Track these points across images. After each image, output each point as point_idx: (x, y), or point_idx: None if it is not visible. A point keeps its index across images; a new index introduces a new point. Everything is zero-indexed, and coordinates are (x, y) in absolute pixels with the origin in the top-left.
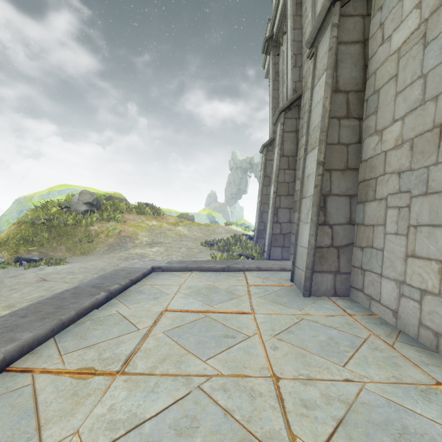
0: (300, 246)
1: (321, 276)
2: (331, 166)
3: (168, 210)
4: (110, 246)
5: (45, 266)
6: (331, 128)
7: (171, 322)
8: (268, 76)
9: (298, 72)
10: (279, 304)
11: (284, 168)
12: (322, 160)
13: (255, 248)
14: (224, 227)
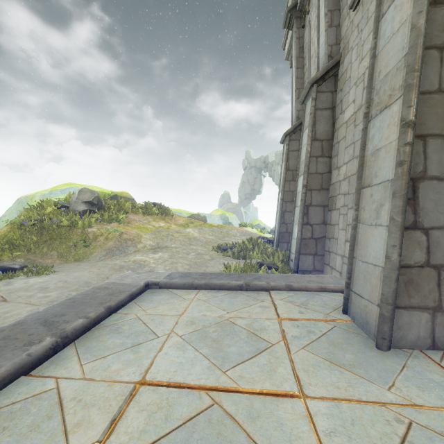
0: (361, 262)
1: (408, 315)
2: (425, 129)
3: (178, 211)
4: (108, 250)
5: (24, 276)
6: (426, 65)
7: (144, 425)
8: (290, 57)
9: (335, 33)
10: (343, 370)
11: (317, 155)
12: (413, 119)
13: (276, 254)
14: (239, 229)
